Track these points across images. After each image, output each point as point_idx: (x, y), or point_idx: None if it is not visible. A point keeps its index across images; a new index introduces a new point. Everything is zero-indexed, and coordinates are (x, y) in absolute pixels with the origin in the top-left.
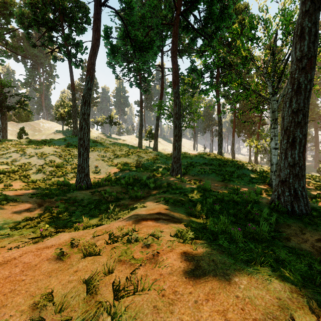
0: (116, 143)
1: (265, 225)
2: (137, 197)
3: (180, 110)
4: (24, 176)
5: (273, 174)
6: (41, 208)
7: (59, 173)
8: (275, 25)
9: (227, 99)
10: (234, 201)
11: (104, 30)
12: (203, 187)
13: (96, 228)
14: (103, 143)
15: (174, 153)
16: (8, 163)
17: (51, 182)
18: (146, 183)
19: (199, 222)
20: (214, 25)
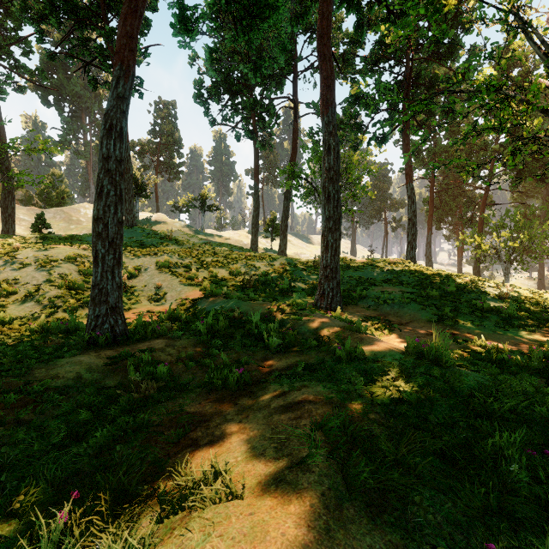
0: (210, 242)
1: None
2: (227, 387)
3: (338, 161)
4: None
5: None
6: None
7: (71, 302)
8: None
9: (419, 159)
10: None
11: None
12: (432, 356)
13: None
14: (181, 241)
15: (325, 258)
16: None
17: (40, 324)
18: (259, 333)
19: None
20: None
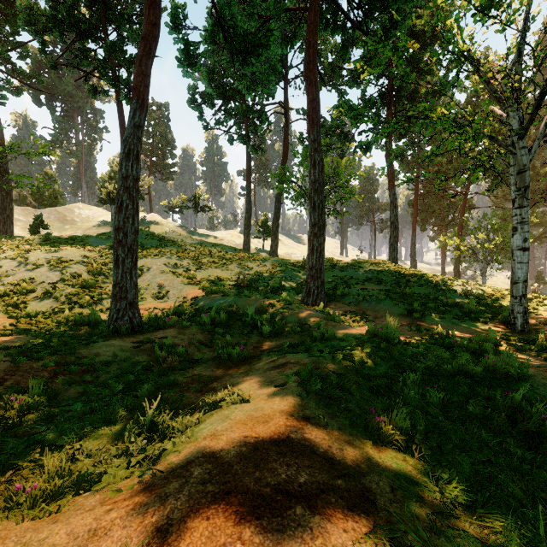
0: (204, 242)
1: None
2: (231, 359)
3: (322, 174)
4: (15, 306)
5: (517, 303)
6: None
7: (86, 299)
8: None
9: (404, 163)
10: (466, 375)
11: (171, 13)
12: (384, 336)
13: (50, 532)
14: (178, 242)
15: (311, 260)
16: None
17: (64, 317)
18: (254, 323)
19: (416, 475)
20: (387, 14)
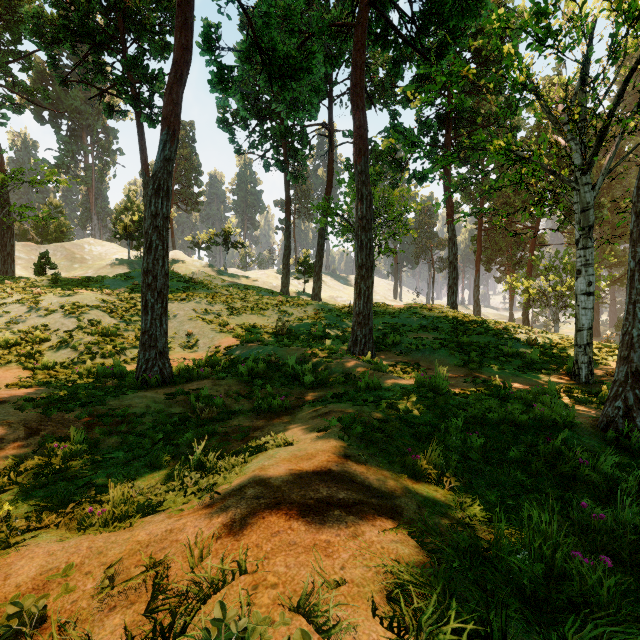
0: (236, 284)
1: (635, 510)
2: (272, 410)
3: (370, 210)
4: (29, 356)
5: (581, 352)
6: (31, 442)
7: (107, 349)
8: (592, 9)
9: (466, 194)
10: (512, 423)
11: (203, 33)
12: (432, 386)
13: (132, 534)
14: (208, 285)
15: (358, 305)
16: (1, 326)
17: (86, 369)
18: (295, 373)
19: (444, 501)
20: (443, 29)
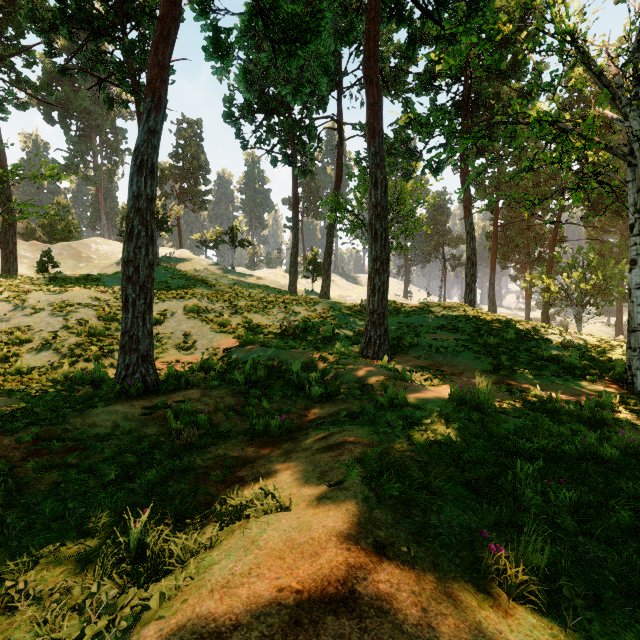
0: (242, 283)
1: None
2: (269, 433)
3: (385, 196)
4: (4, 359)
5: (636, 356)
6: None
7: (93, 351)
8: None
9: (481, 188)
10: (596, 459)
11: None
12: (474, 402)
13: None
14: (210, 282)
15: (372, 302)
16: None
17: (62, 374)
18: (300, 382)
19: None
20: None
